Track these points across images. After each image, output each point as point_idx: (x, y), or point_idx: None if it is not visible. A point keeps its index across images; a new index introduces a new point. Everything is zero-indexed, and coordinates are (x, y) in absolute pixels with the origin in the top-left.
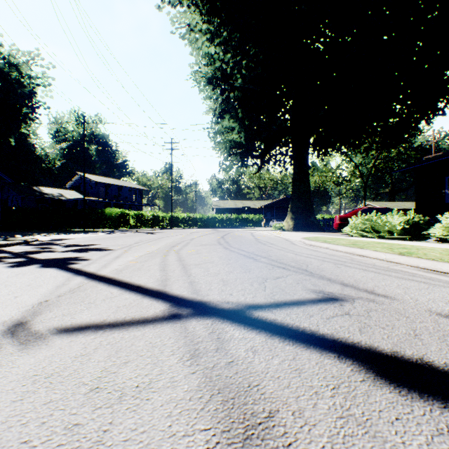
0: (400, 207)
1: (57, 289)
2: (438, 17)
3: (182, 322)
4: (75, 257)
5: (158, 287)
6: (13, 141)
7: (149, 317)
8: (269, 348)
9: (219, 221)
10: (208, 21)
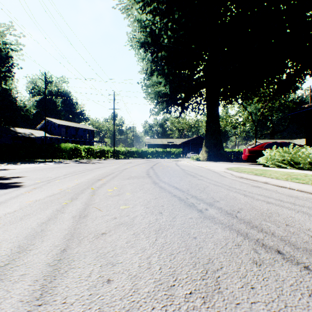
0: None
1: None
2: None
3: None
4: None
5: None
6: None
7: None
8: None
9: (150, 153)
10: None
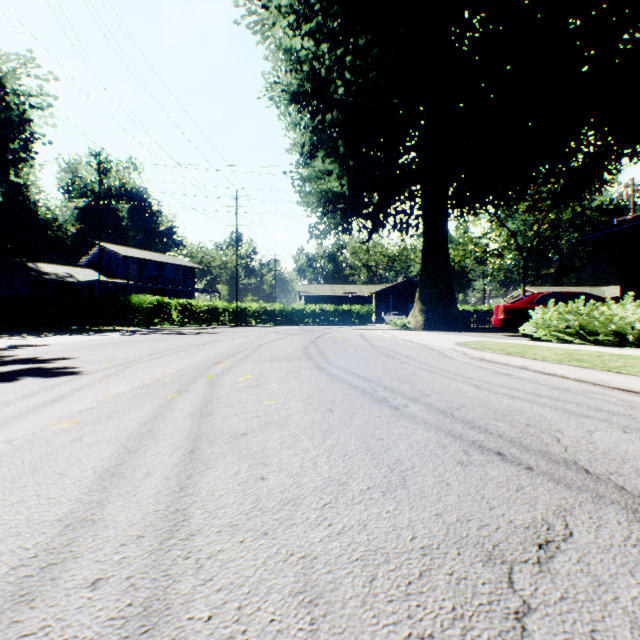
0: None
1: None
2: None
3: None
4: None
5: None
6: (3, 196)
7: None
8: None
9: (309, 315)
10: None
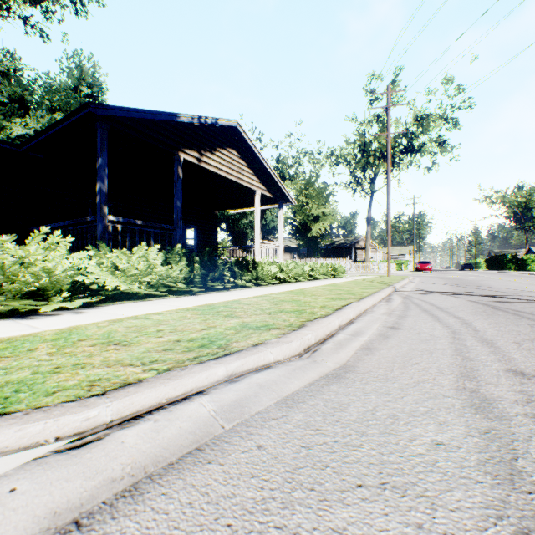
0: None
1: None
2: None
3: None
4: None
5: None
6: None
7: None
8: None
9: None
10: None
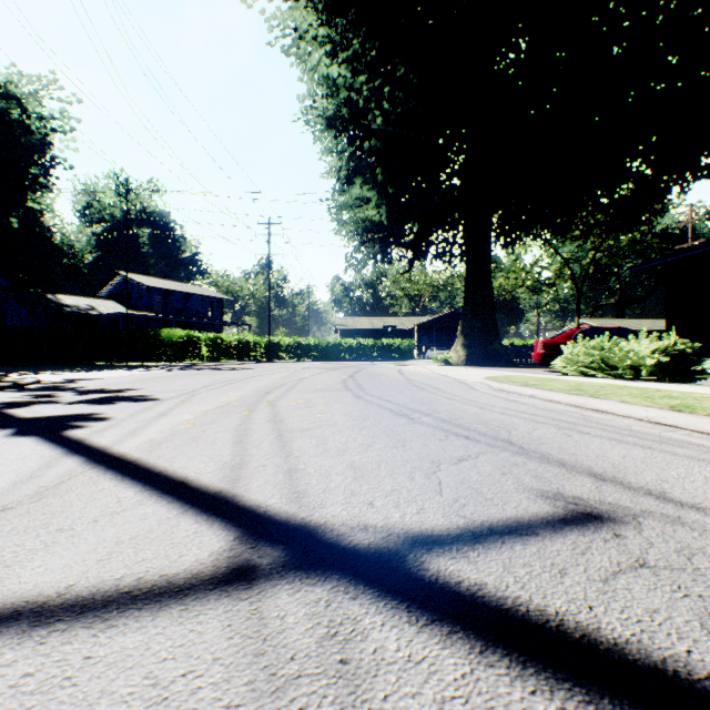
0: (635, 327)
1: (10, 489)
2: (703, 16)
3: (254, 595)
4: (87, 413)
5: (220, 484)
6: (17, 222)
7: (178, 577)
8: (487, 709)
9: (345, 349)
10: (328, 22)
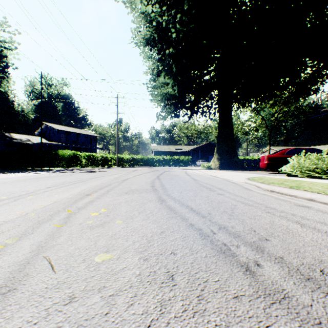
0: None
1: None
2: None
3: None
4: None
5: None
6: None
7: None
8: None
9: (156, 161)
10: None
